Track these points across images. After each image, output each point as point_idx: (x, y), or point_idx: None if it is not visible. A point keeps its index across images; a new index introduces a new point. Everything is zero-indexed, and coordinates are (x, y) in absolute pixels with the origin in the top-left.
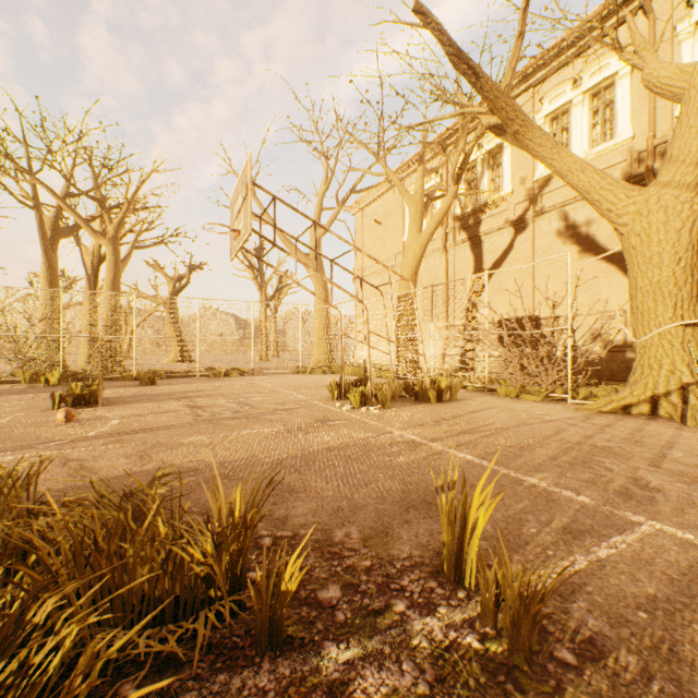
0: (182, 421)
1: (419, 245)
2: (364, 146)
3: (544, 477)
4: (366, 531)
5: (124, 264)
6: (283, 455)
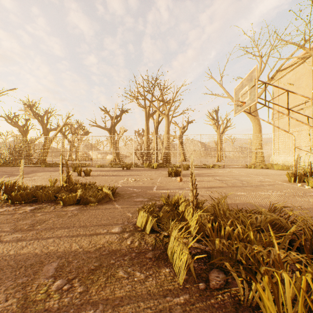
0: (223, 185)
1: None
2: (293, 44)
3: None
4: None
5: (170, 124)
6: (302, 206)
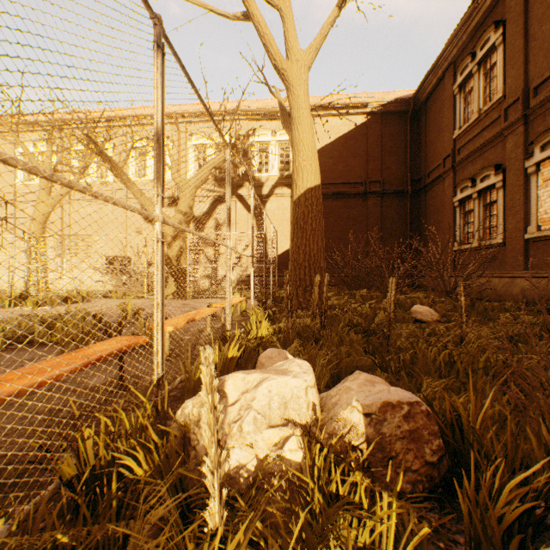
0: None
1: (51, 204)
2: None
3: None
4: None
5: None
6: None
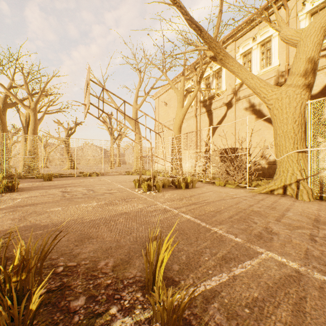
0: (54, 199)
1: (182, 114)
2: (156, 66)
3: (223, 227)
4: (118, 261)
5: (40, 121)
6: (96, 217)
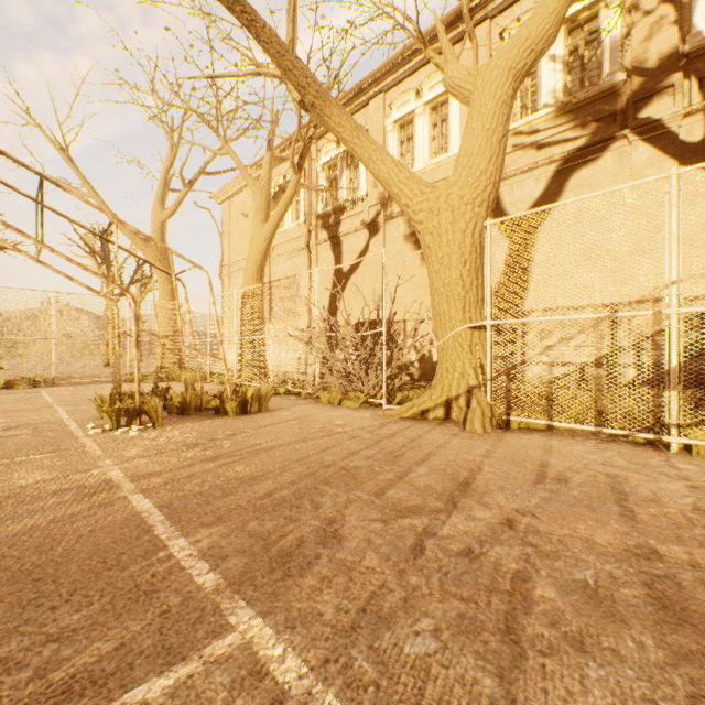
0: None
1: (263, 237)
2: (200, 117)
3: (210, 534)
4: None
5: None
6: None
